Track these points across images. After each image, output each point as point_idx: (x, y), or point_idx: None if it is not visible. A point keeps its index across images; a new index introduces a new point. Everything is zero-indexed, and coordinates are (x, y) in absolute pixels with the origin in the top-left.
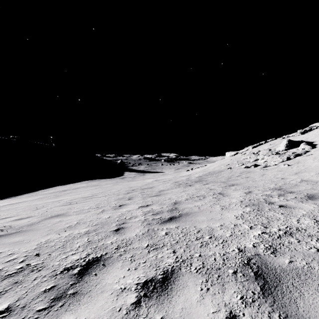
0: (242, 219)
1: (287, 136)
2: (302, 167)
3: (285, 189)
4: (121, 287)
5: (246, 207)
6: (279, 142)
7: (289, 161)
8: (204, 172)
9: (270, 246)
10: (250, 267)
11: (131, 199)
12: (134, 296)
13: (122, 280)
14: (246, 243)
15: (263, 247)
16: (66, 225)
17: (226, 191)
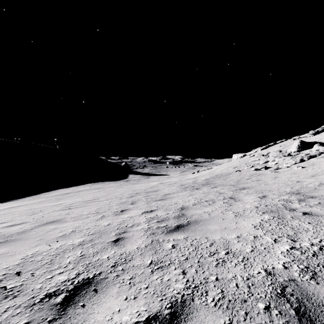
0: (262, 229)
1: (298, 137)
2: (318, 169)
3: (304, 193)
4: None
5: (264, 214)
6: (290, 144)
7: (302, 163)
8: (211, 175)
9: (307, 268)
10: (288, 301)
11: (134, 203)
12: None
13: (116, 317)
14: (274, 263)
15: (297, 270)
16: (59, 234)
17: (237, 195)
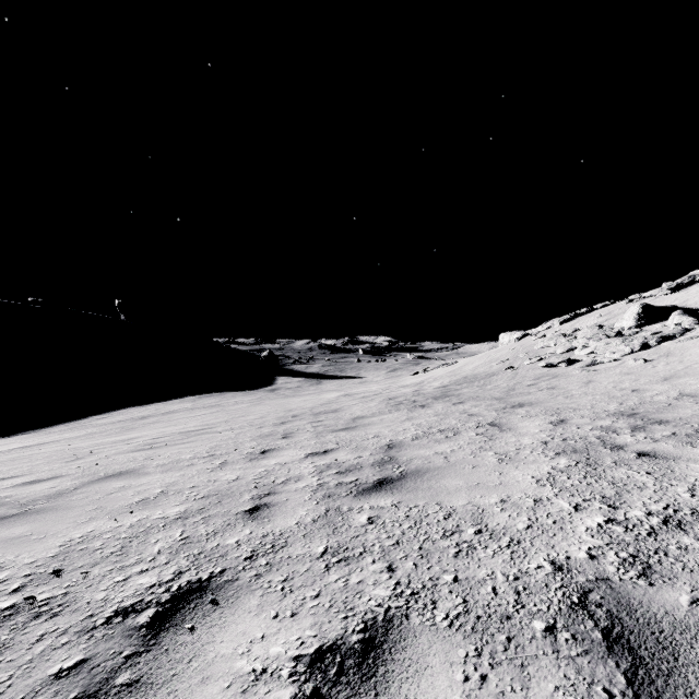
0: (552, 485)
1: (640, 296)
2: (679, 364)
3: (645, 415)
4: (255, 668)
5: (559, 456)
6: (622, 311)
7: (646, 352)
8: (452, 377)
9: (634, 557)
10: (590, 616)
11: (289, 436)
12: (287, 696)
13: (258, 647)
14: (570, 549)
15: (615, 561)
16: (135, 497)
17: (505, 419)
